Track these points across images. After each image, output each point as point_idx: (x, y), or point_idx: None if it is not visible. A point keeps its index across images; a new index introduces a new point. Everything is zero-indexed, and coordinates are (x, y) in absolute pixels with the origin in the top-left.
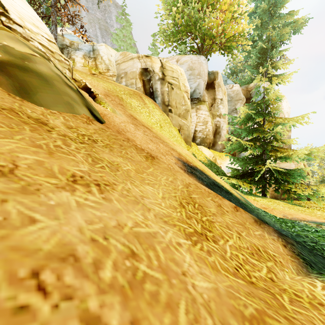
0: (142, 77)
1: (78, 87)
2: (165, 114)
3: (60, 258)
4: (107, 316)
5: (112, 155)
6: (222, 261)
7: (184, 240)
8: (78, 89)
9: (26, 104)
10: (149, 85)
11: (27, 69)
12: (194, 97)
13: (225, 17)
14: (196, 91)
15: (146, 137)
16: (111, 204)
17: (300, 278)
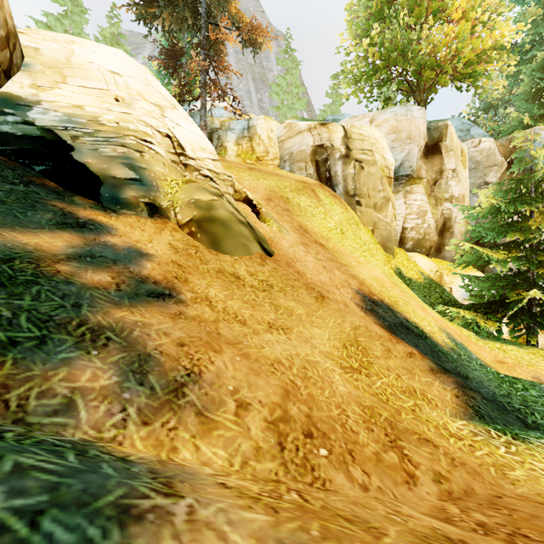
0: (316, 157)
1: (239, 200)
2: (351, 208)
3: (277, 362)
4: (296, 382)
5: (286, 300)
6: (365, 387)
7: (338, 369)
8: (247, 217)
9: (220, 257)
10: (326, 167)
11: (213, 219)
12: (401, 174)
13: (460, 29)
14: (404, 164)
15: (318, 264)
16: (292, 342)
17: (449, 417)
